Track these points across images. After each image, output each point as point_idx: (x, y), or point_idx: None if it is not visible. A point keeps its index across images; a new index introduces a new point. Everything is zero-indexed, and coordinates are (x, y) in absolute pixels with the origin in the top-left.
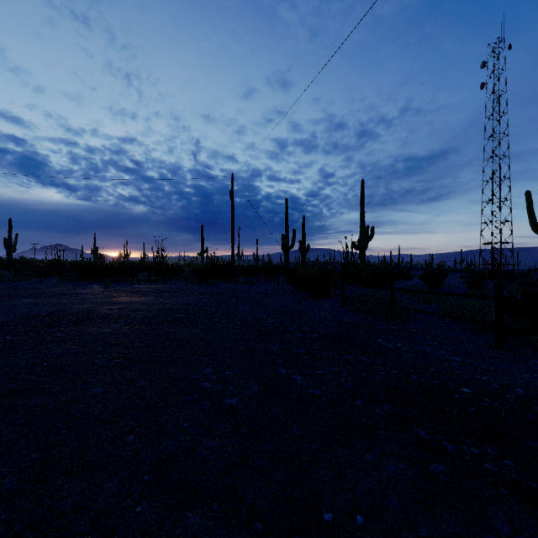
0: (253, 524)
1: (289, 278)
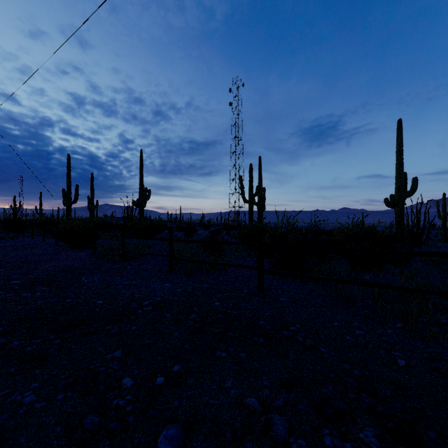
0: None
1: None
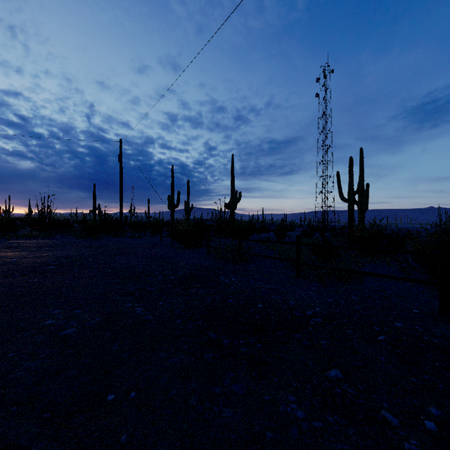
0: (43, 414)
1: None
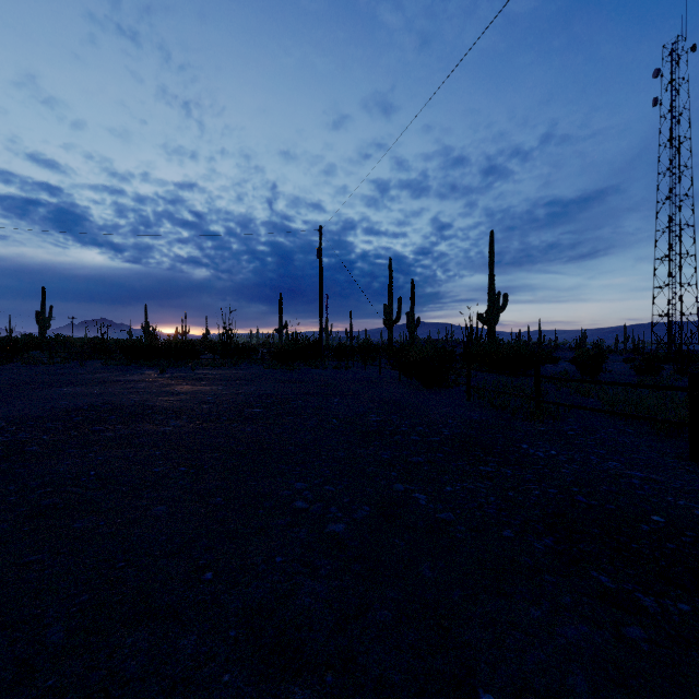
0: None
1: (394, 362)
